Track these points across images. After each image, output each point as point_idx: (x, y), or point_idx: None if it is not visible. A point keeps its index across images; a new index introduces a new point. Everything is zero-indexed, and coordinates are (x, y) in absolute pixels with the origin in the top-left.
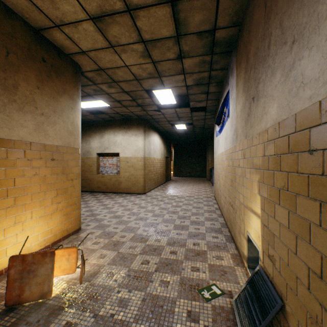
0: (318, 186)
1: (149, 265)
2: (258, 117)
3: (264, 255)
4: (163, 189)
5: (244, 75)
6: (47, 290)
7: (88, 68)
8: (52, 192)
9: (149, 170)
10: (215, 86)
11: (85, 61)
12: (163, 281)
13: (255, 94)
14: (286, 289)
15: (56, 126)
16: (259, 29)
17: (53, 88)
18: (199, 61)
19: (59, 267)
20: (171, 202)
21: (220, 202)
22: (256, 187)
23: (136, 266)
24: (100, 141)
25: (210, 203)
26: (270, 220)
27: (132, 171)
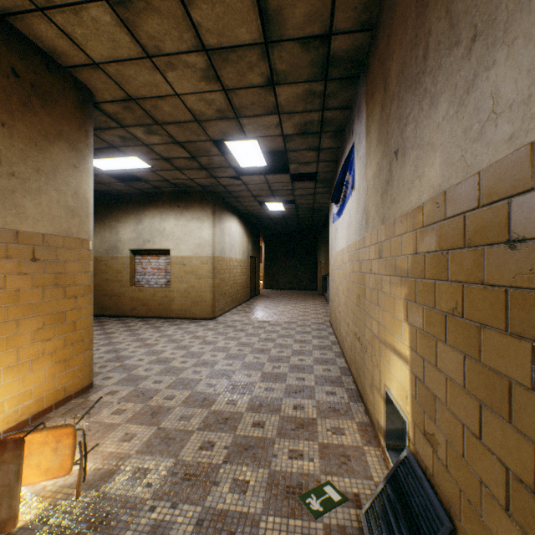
0: (528, 311)
1: (215, 451)
2: (406, 185)
3: (416, 431)
4: (246, 311)
5: (380, 115)
6: (7, 516)
7: (107, 96)
8: (34, 320)
9: (223, 279)
10: (332, 137)
11: (99, 81)
12: (238, 482)
13: (399, 144)
14: (459, 500)
15: (42, 199)
16: (408, 29)
17: (35, 126)
18: (304, 92)
19: (37, 466)
20: (258, 333)
21: (340, 332)
22: (401, 308)
23: (189, 454)
24: (136, 228)
25: (323, 334)
26: (427, 369)
27: (192, 280)
